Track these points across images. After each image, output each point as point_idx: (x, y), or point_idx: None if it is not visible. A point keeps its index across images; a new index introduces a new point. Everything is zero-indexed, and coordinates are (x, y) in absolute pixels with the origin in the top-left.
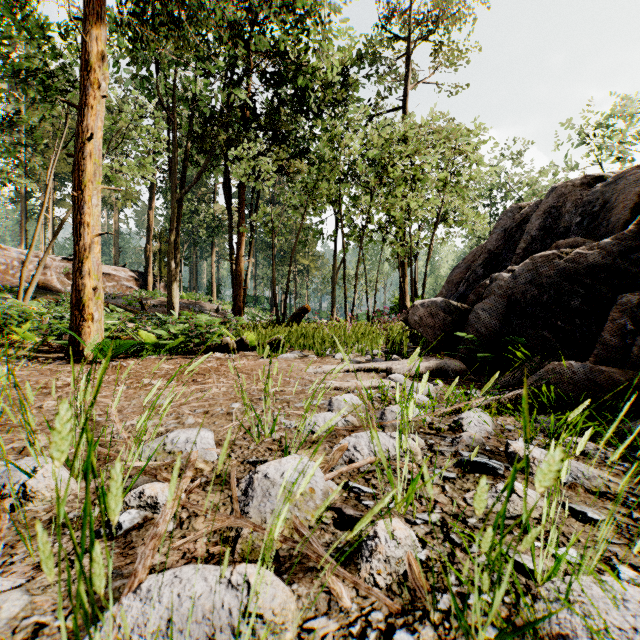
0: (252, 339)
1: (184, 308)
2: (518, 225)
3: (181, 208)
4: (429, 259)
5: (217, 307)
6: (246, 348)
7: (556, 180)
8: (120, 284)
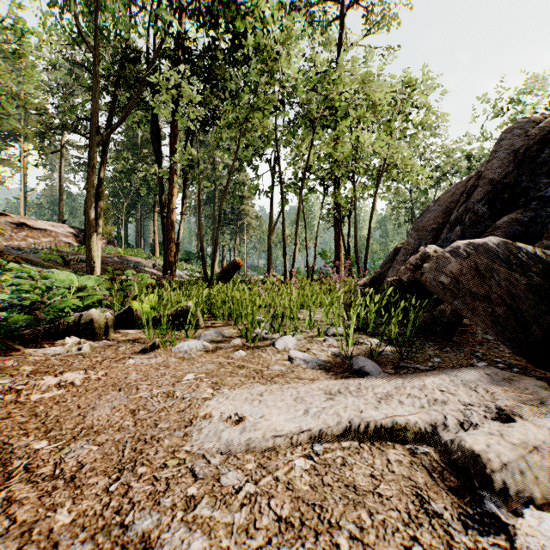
0: (147, 308)
1: (117, 264)
2: (540, 141)
3: (104, 154)
4: (373, 211)
5: (154, 263)
6: (136, 323)
7: (470, 149)
8: (58, 240)
